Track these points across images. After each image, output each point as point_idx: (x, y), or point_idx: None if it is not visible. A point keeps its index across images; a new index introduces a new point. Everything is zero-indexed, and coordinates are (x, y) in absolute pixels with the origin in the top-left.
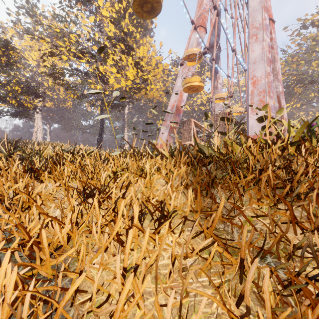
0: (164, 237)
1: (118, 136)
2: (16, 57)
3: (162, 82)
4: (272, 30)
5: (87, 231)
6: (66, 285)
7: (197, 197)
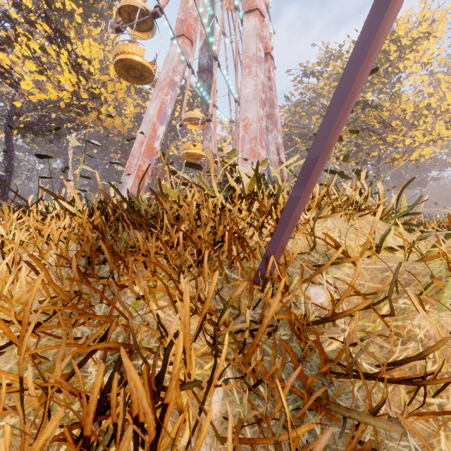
0: None
1: None
2: None
3: None
4: (271, 68)
5: None
6: None
7: None
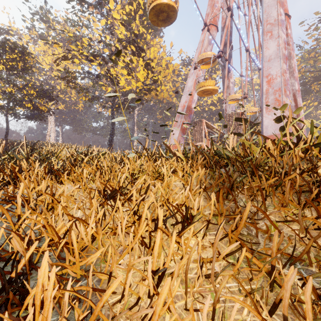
0: (189, 240)
1: (133, 138)
2: (31, 62)
3: (172, 83)
4: (288, 26)
5: (111, 233)
6: (95, 285)
7: (218, 201)
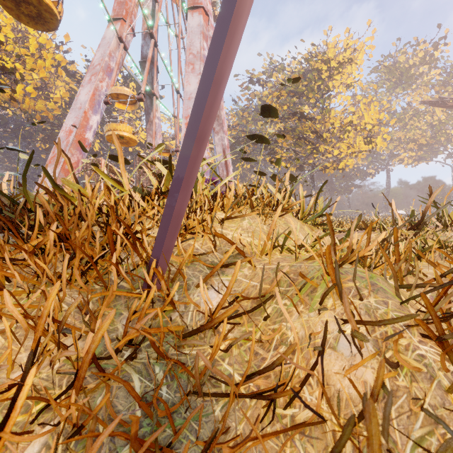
0: None
1: None
2: None
3: (70, 93)
4: None
5: None
6: None
7: None
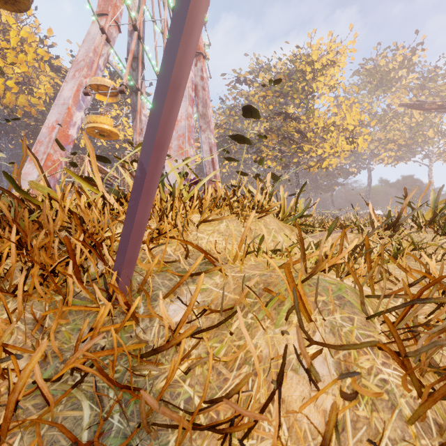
0: None
1: None
2: None
3: (55, 88)
4: (203, 68)
5: None
6: None
7: None
